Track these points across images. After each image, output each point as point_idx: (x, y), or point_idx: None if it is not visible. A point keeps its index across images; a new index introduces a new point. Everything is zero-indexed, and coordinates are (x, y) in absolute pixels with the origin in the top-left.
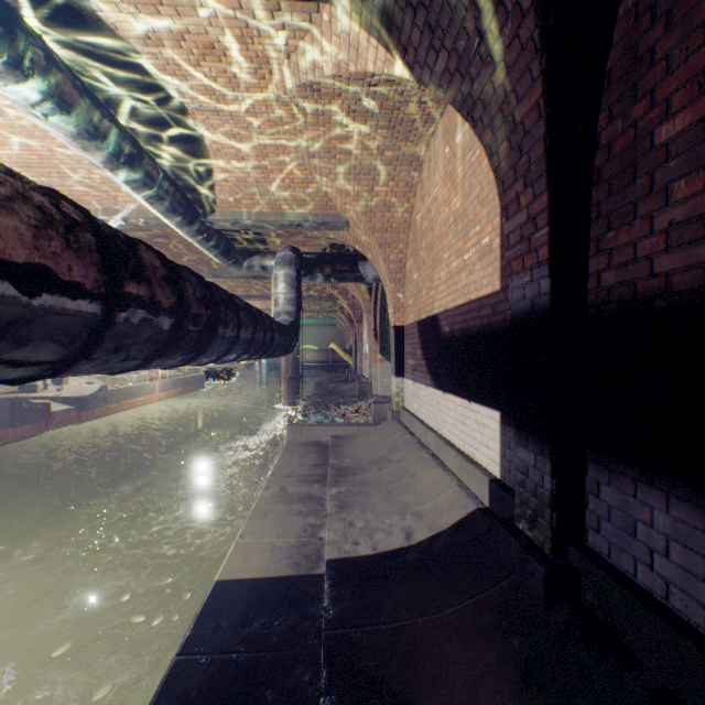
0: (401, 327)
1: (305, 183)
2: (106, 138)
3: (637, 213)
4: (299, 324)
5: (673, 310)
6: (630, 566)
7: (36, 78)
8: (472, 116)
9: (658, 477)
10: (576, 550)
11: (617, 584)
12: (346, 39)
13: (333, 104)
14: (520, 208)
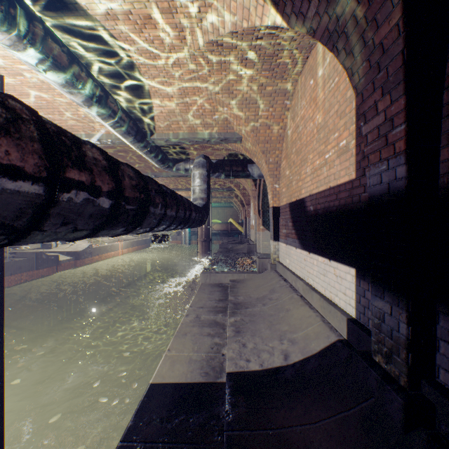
0: (277, 207)
1: (213, 112)
2: (84, 85)
3: None
4: (208, 206)
5: None
6: None
7: (37, 45)
8: (336, 47)
9: None
10: (430, 385)
11: None
12: (241, 2)
13: (231, 54)
14: (378, 113)
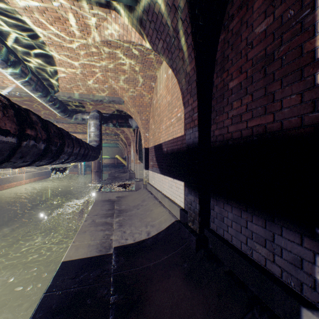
0: (147, 148)
1: (104, 82)
2: (0, 52)
3: (224, 111)
4: (101, 146)
5: (233, 144)
6: (222, 233)
7: None
8: (172, 66)
9: (229, 201)
10: (207, 230)
11: (218, 239)
12: (122, 26)
13: (117, 50)
14: (189, 105)
